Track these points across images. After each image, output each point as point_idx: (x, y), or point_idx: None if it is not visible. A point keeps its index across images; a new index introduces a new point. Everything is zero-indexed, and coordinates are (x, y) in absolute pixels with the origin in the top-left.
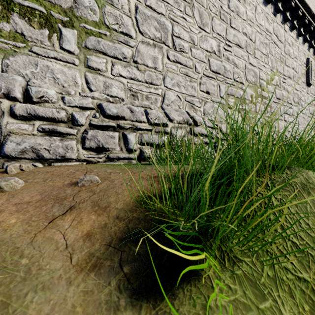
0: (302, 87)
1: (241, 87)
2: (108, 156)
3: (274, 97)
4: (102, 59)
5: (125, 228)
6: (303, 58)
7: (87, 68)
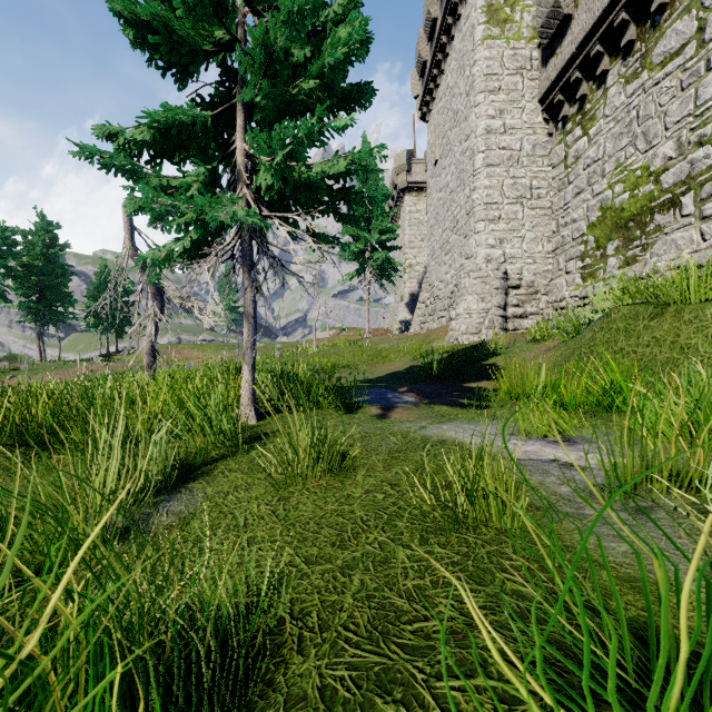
0: None
1: None
2: None
3: None
4: None
5: None
6: None
7: (702, 220)
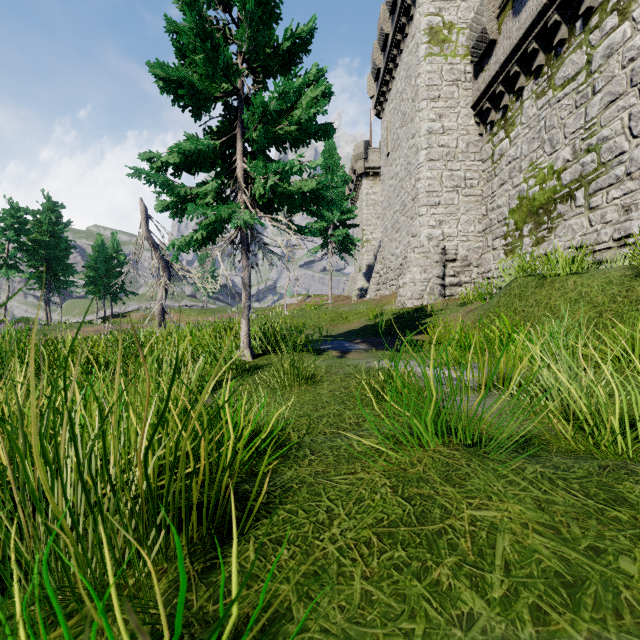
0: None
1: None
2: None
3: None
4: (599, 195)
5: None
6: None
7: (589, 210)
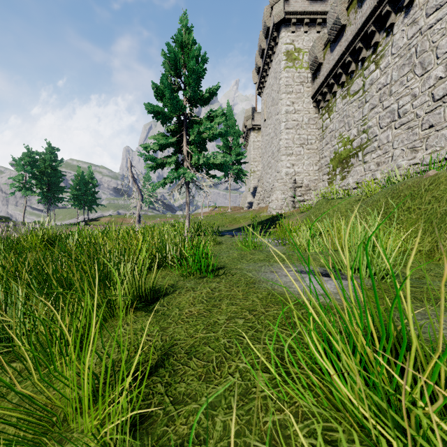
0: None
1: None
2: None
3: None
4: (368, 156)
5: None
6: None
7: (364, 163)
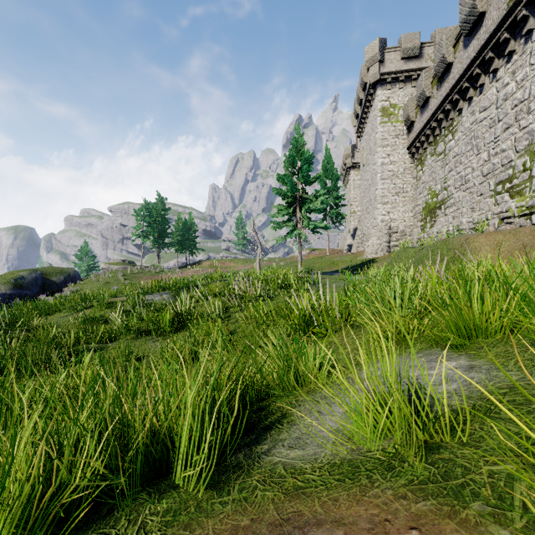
0: None
1: (510, 166)
2: None
3: None
4: (447, 210)
5: None
6: None
7: (445, 215)
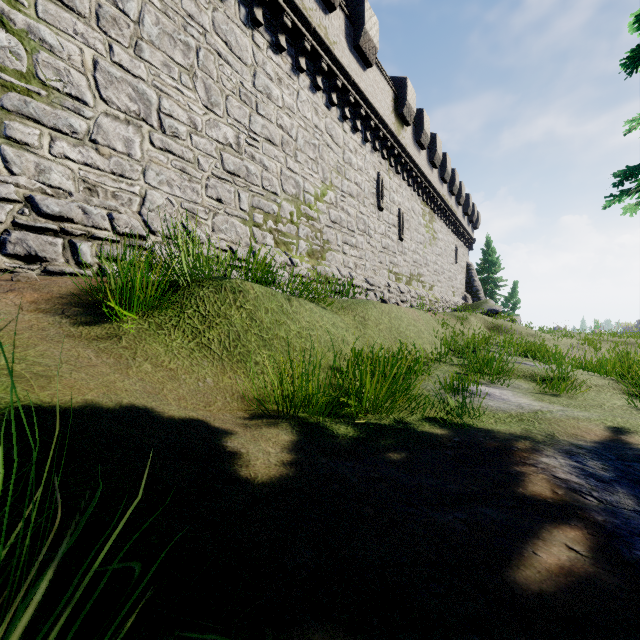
0: (372, 211)
1: (275, 200)
2: (45, 269)
3: (327, 219)
4: (32, 129)
5: (68, 302)
6: (372, 172)
7: (6, 138)
